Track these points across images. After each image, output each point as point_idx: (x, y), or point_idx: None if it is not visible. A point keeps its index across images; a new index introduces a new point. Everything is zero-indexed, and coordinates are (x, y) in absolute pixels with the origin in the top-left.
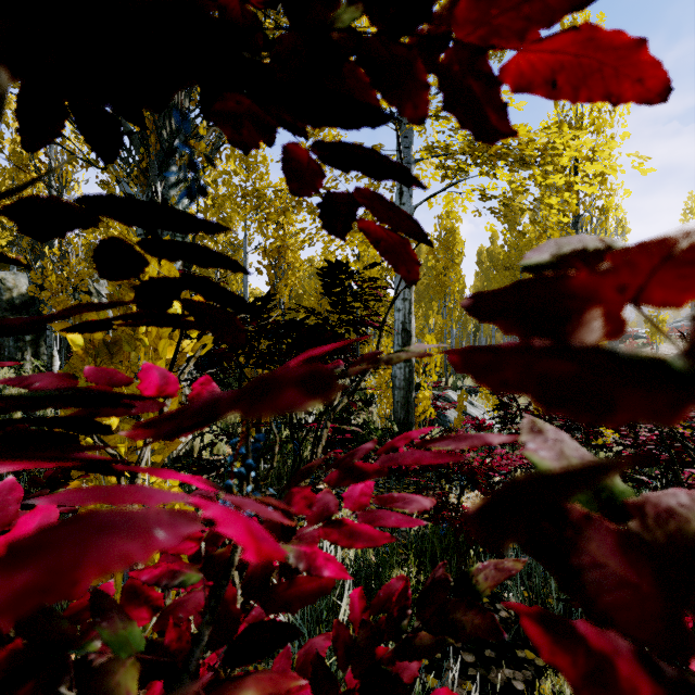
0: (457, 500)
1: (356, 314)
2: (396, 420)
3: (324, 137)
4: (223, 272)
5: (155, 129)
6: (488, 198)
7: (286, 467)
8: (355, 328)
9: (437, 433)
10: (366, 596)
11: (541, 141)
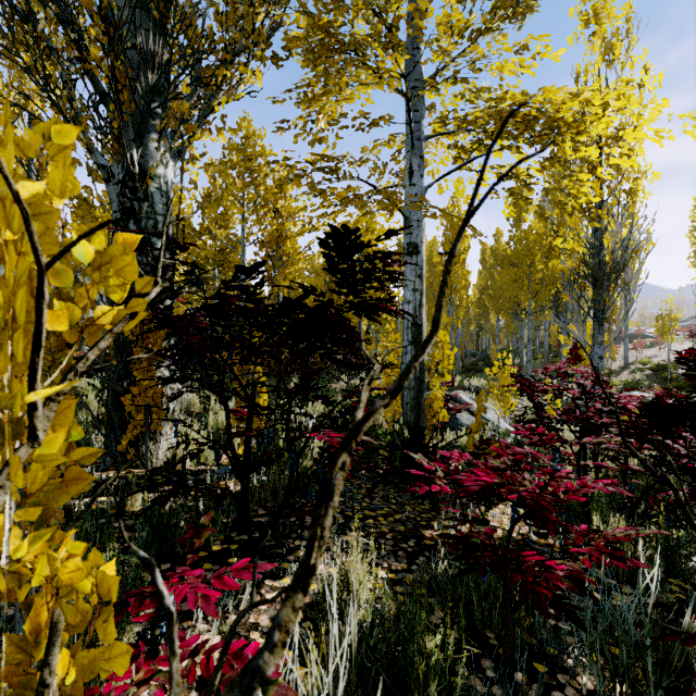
0: (507, 537)
1: (367, 297)
2: (406, 424)
3: (326, 103)
4: (221, 269)
5: (128, 84)
6: (508, 176)
7: (282, 480)
8: (366, 312)
9: (454, 440)
10: (388, 678)
11: (583, 96)
